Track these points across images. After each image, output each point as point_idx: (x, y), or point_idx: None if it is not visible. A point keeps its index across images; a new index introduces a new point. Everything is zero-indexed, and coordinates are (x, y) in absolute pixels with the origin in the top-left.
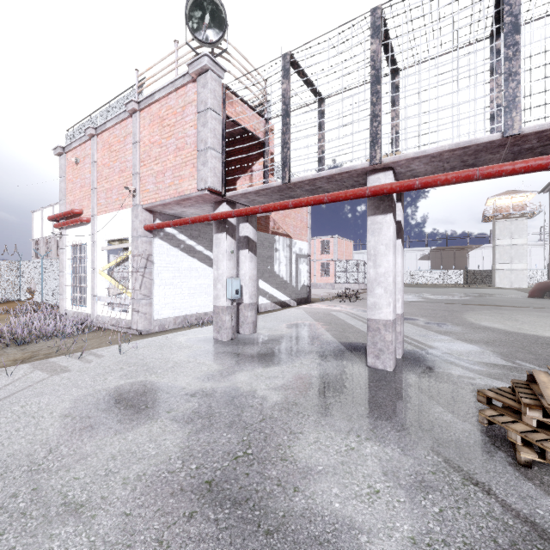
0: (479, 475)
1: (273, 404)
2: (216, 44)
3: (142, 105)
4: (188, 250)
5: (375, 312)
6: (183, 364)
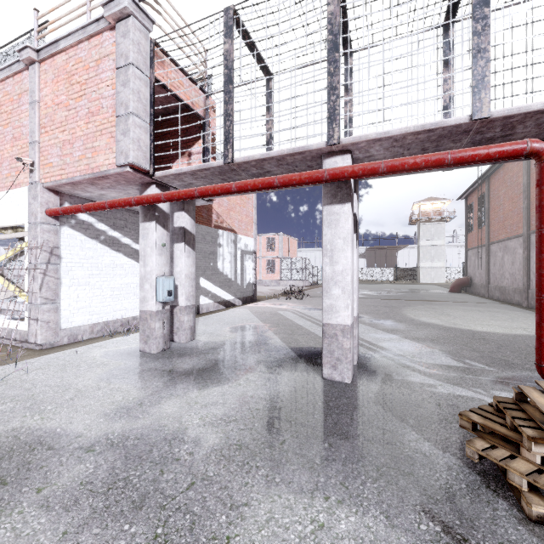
0: None
1: (209, 451)
2: None
3: (42, 54)
4: (111, 243)
5: (332, 316)
6: (89, 393)
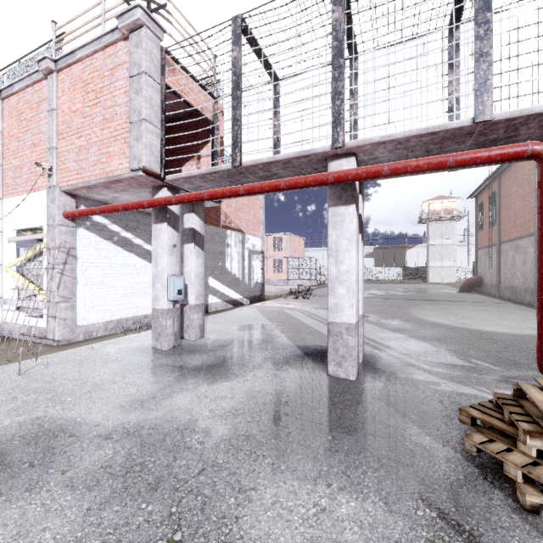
0: (486, 537)
1: (218, 441)
2: None
3: (60, 64)
4: (123, 243)
5: (337, 314)
6: (105, 386)
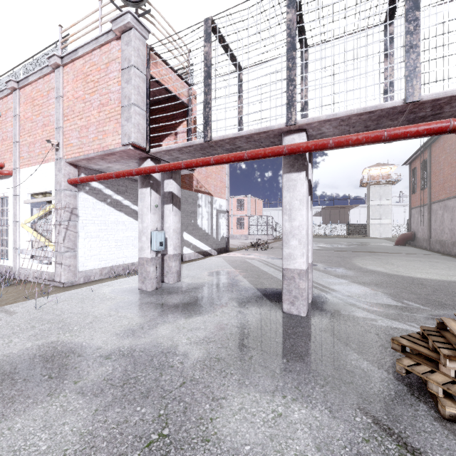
0: (411, 438)
1: (195, 362)
2: (140, 4)
3: (65, 60)
4: (115, 204)
5: (291, 262)
6: (103, 319)
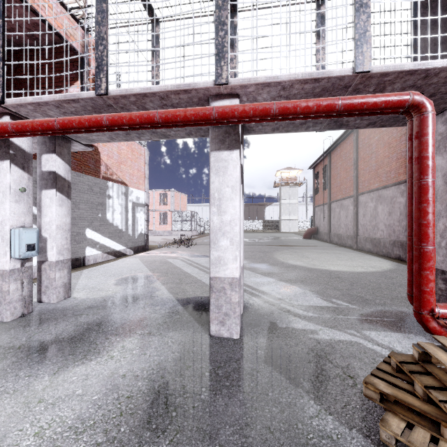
0: None
1: None
2: None
3: None
4: None
5: (220, 268)
6: None
